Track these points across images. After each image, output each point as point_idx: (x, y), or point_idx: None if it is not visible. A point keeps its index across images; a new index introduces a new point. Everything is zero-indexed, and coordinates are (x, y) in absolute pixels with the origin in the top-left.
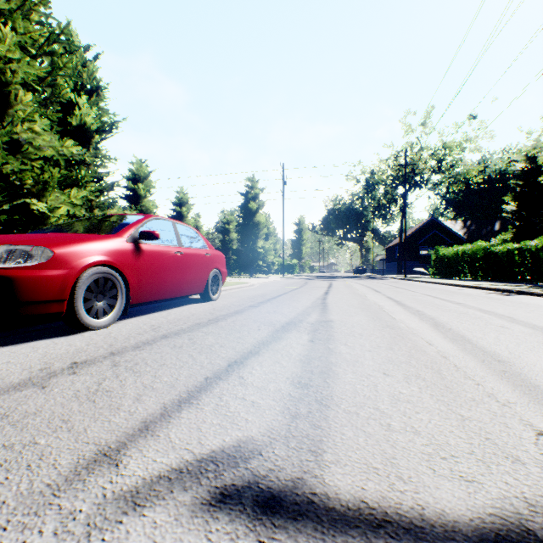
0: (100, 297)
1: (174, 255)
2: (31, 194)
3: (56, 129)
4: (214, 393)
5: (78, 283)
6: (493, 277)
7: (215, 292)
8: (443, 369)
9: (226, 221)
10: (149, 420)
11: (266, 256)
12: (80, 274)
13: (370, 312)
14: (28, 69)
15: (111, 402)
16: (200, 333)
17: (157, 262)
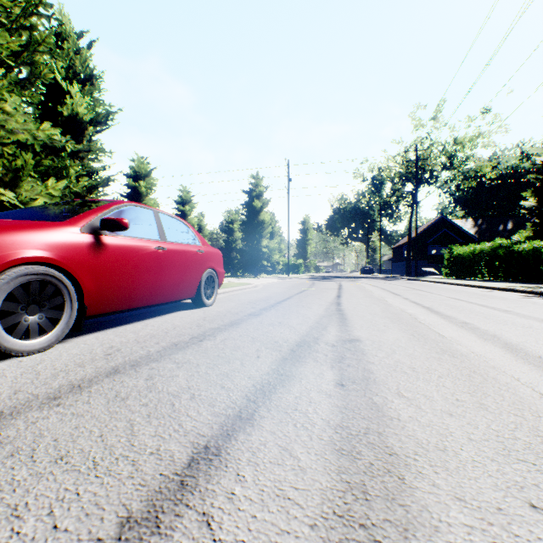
0: (33, 308)
1: (153, 252)
2: (2, 183)
3: (34, 112)
4: None
5: None
6: (516, 278)
7: (209, 296)
8: None
9: (230, 220)
10: None
11: (271, 256)
12: None
13: (404, 325)
14: None
15: None
16: (170, 365)
17: (127, 260)
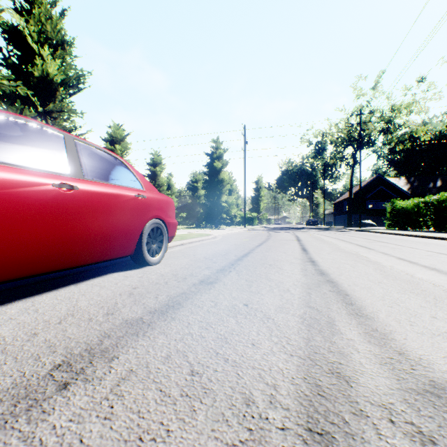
0: None
1: (48, 190)
2: None
3: None
4: None
5: None
6: None
7: (155, 252)
8: None
9: (195, 179)
10: None
11: (229, 210)
12: None
13: None
14: None
15: None
16: None
17: None
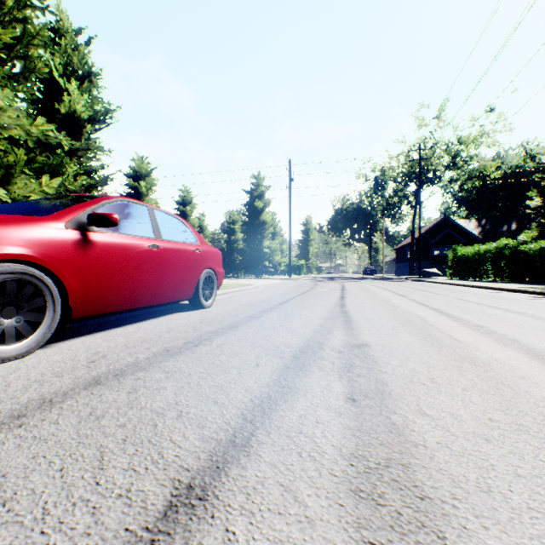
0: (9, 311)
1: (147, 250)
2: None
3: (28, 107)
4: None
5: None
6: (522, 279)
7: (208, 297)
8: None
9: (232, 220)
10: None
11: (273, 256)
12: None
13: (414, 328)
14: None
15: None
16: (158, 374)
17: (118, 258)
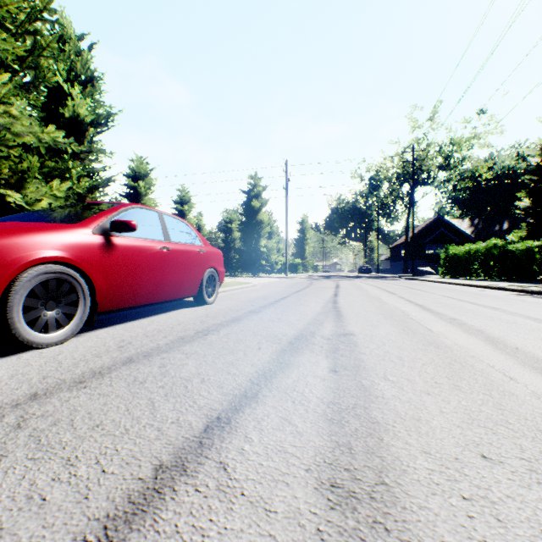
0: (51, 304)
1: (158, 252)
2: (8, 185)
3: (39, 115)
4: (157, 527)
5: (14, 287)
6: (510, 277)
7: (210, 294)
8: None
9: (229, 219)
10: None
11: (269, 255)
12: (16, 274)
13: (396, 321)
14: (2, 45)
15: None
16: (179, 355)
17: (135, 259)
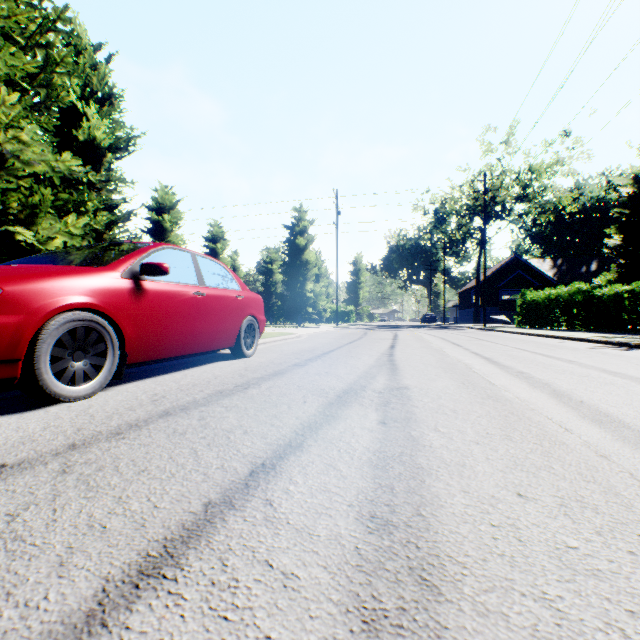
0: (79, 354)
1: (192, 297)
2: (17, 221)
3: (51, 140)
4: (212, 546)
5: (41, 335)
6: (595, 327)
7: (249, 346)
8: (616, 484)
9: (269, 259)
10: (53, 639)
11: (317, 302)
12: (43, 322)
13: (456, 374)
14: (12, 61)
15: (4, 573)
16: (218, 408)
17: (167, 306)
